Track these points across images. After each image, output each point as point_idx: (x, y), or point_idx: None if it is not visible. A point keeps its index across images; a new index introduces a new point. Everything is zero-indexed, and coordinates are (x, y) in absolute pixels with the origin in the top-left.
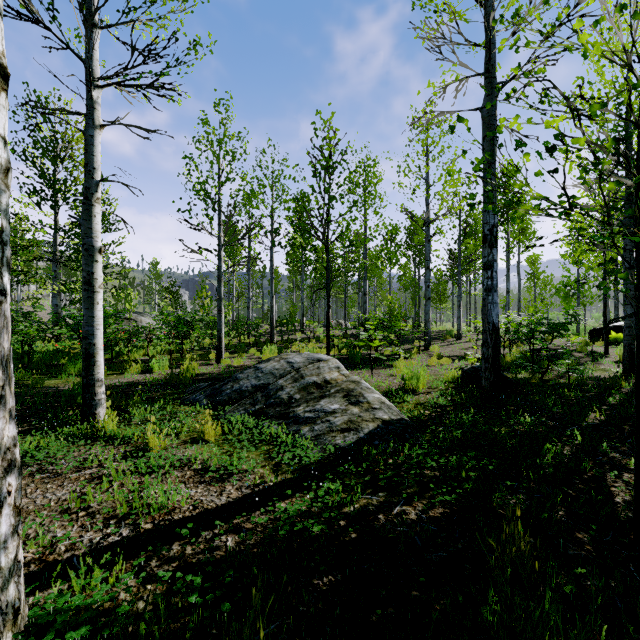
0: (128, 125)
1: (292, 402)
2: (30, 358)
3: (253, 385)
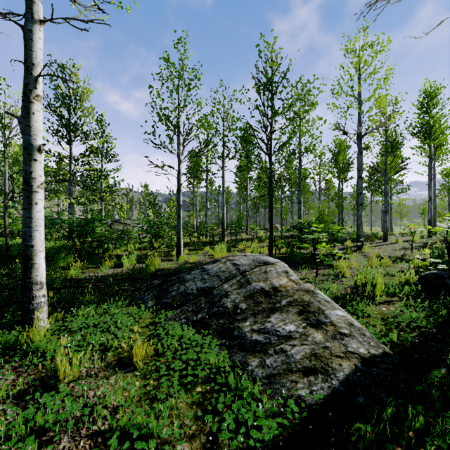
0: (67, 18)
1: (237, 313)
2: None
3: (198, 288)
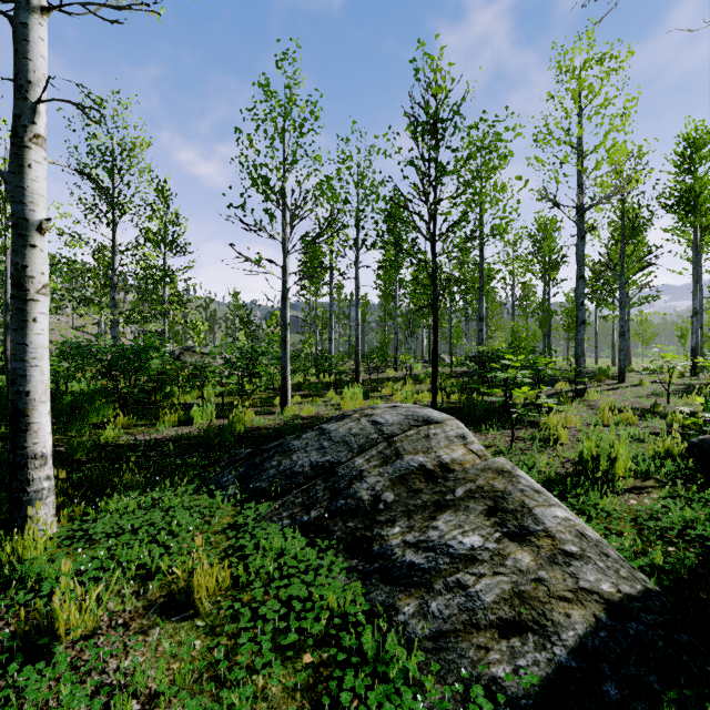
0: (86, 3)
1: (379, 509)
2: (61, 400)
3: (313, 463)
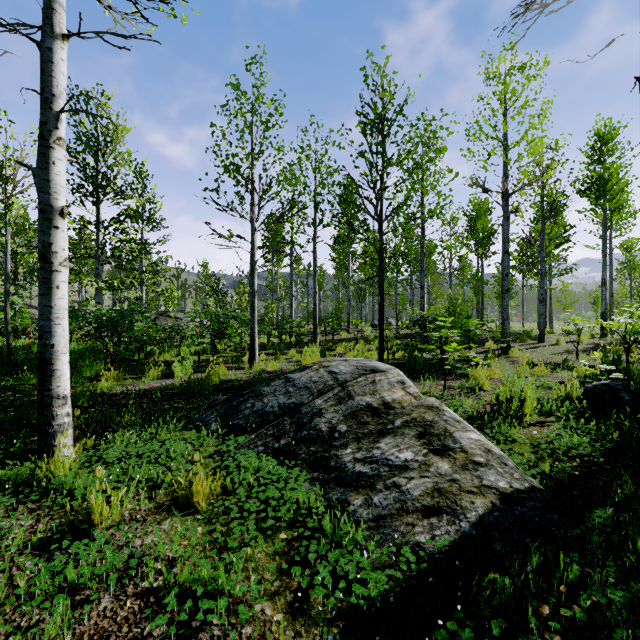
0: (100, 32)
1: (334, 437)
2: None
3: (281, 404)
